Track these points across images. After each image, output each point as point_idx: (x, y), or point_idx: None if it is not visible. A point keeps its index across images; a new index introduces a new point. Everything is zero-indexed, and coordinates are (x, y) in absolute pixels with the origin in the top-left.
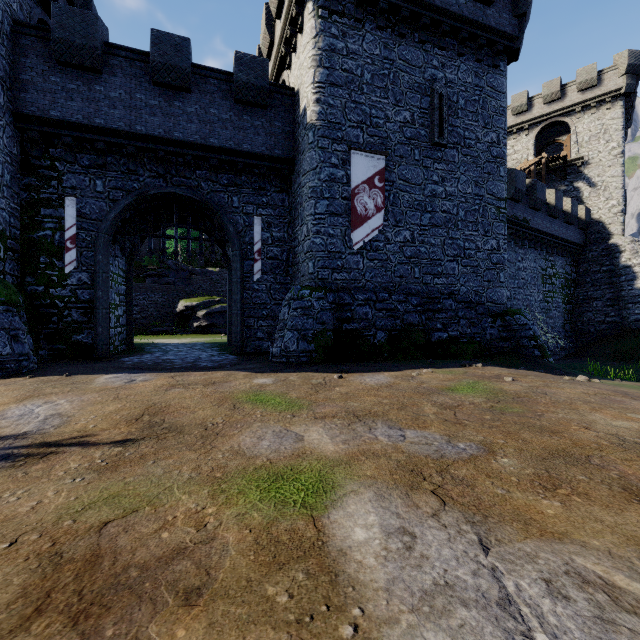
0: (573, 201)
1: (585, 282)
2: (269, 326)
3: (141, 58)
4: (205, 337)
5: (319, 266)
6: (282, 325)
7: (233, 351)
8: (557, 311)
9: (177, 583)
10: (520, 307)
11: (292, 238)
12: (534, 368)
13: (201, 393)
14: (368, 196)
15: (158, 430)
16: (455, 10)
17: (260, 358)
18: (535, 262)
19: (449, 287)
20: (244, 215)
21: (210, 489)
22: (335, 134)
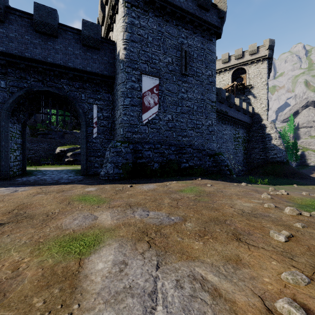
0: (247, 104)
1: (252, 140)
2: (101, 161)
3: (28, 17)
4: (71, 166)
5: (126, 131)
6: (106, 160)
7: (81, 174)
8: (240, 153)
9: None
10: (224, 151)
11: (113, 116)
12: (225, 180)
13: (53, 196)
14: (150, 97)
15: (19, 218)
16: (192, 12)
17: (95, 177)
18: (230, 131)
19: (189, 142)
20: (88, 104)
21: (32, 248)
22: (134, 66)
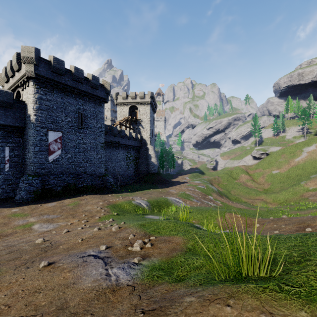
0: (136, 134)
1: (141, 158)
2: (13, 187)
3: None
4: None
5: (36, 168)
6: (20, 189)
7: None
8: (132, 168)
9: (14, 233)
10: (118, 168)
11: (24, 154)
12: (105, 192)
13: None
14: (55, 145)
15: None
16: (86, 90)
17: (10, 201)
18: (123, 153)
19: (85, 170)
20: (0, 146)
21: (12, 229)
22: (42, 125)
